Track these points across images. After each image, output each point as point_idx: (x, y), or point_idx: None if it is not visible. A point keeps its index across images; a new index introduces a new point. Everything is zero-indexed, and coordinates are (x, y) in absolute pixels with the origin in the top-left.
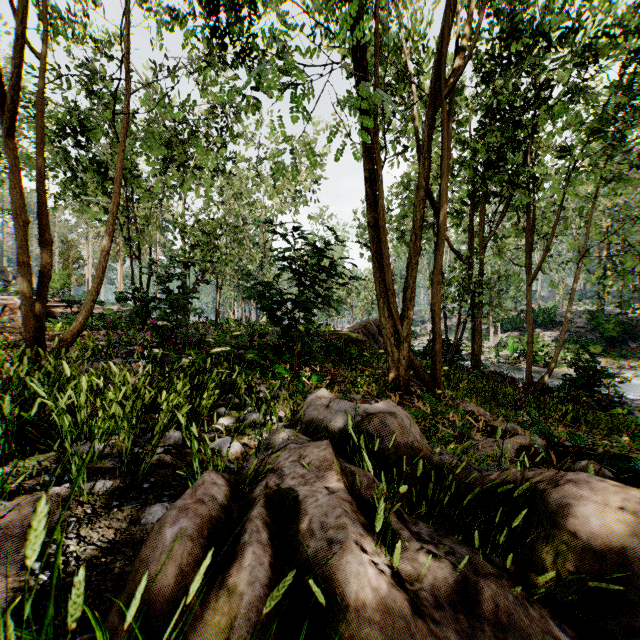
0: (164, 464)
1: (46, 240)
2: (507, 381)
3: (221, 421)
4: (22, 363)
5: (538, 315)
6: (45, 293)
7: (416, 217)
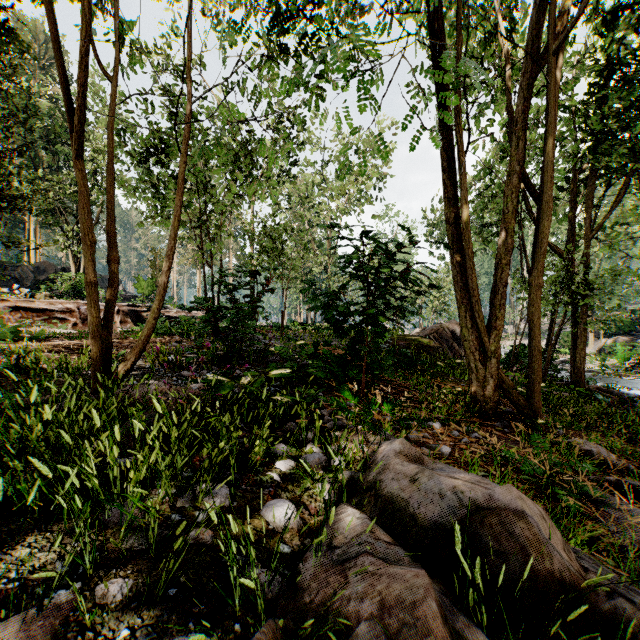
0: (202, 545)
1: (112, 258)
2: (622, 402)
3: (278, 466)
4: (75, 393)
5: None
6: (111, 311)
7: (507, 209)
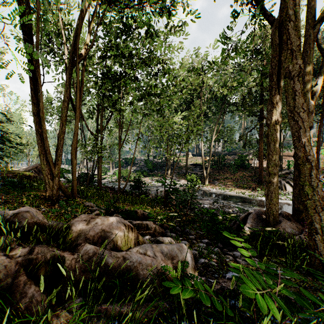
0: None
1: None
2: (112, 190)
3: None
4: None
5: (129, 160)
6: None
7: (63, 115)
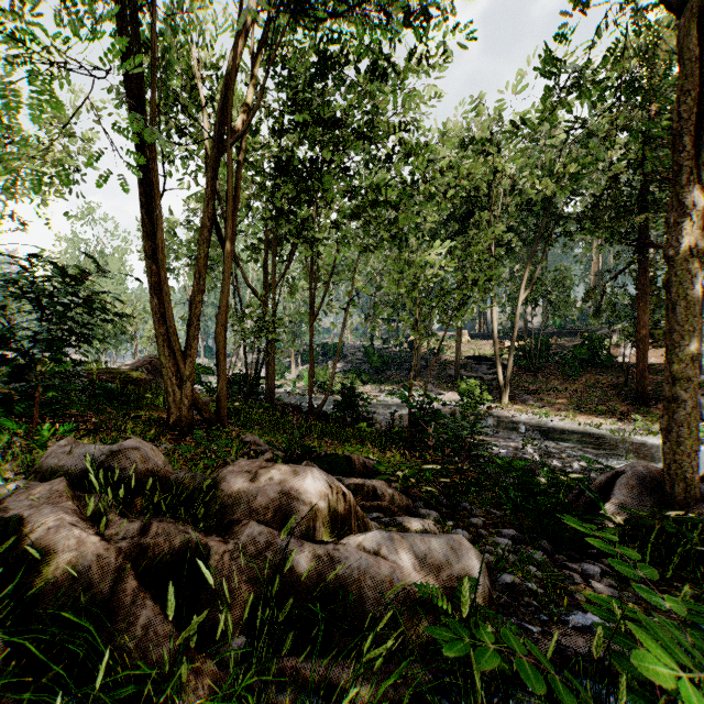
0: None
1: None
2: (295, 411)
3: None
4: None
5: (330, 349)
6: None
7: (200, 255)
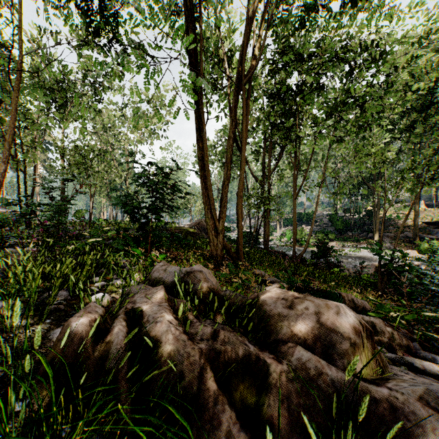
0: (59, 310)
1: None
2: (283, 256)
3: (96, 285)
4: None
5: (304, 216)
6: None
7: (227, 156)
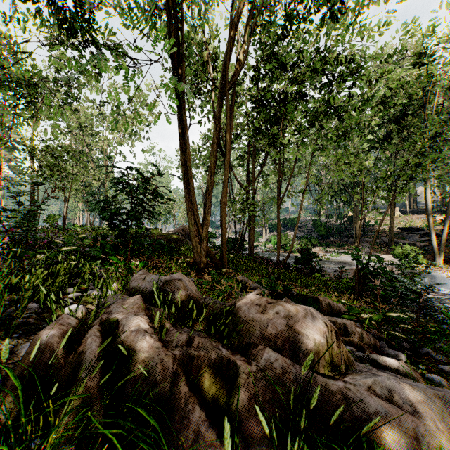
0: (28, 323)
1: None
2: (268, 262)
3: (70, 296)
4: None
5: (289, 222)
6: None
7: (211, 161)
